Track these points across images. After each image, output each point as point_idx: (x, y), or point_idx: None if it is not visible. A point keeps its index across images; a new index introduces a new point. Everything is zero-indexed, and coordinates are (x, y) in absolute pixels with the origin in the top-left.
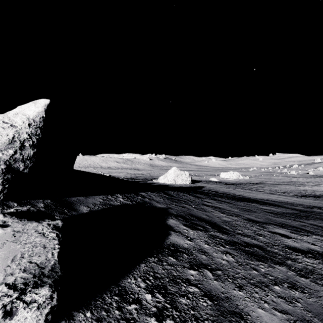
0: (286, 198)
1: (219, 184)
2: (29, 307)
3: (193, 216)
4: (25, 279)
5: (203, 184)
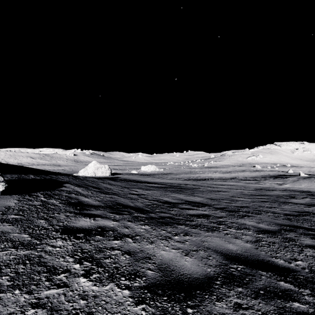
0: (175, 181)
1: (136, 175)
2: None
3: (85, 185)
4: None
5: (121, 176)
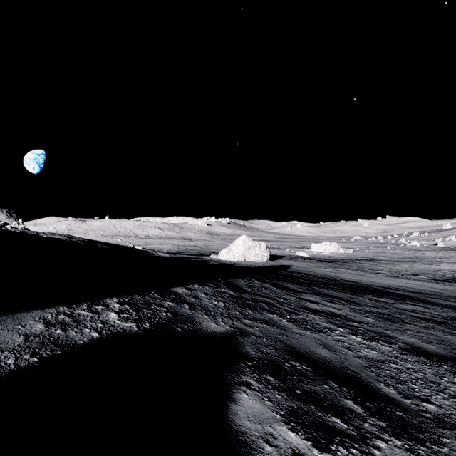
0: (424, 285)
1: (312, 262)
2: None
3: (299, 356)
4: None
5: (287, 262)
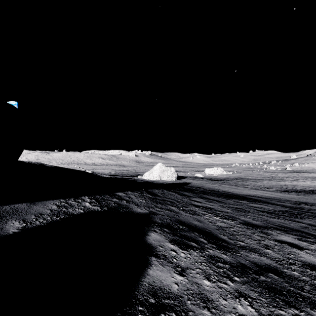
0: (272, 194)
1: (205, 180)
2: None
3: (182, 223)
4: None
5: (188, 181)
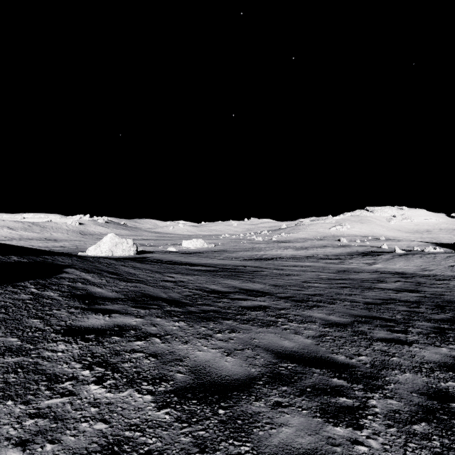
0: (230, 262)
1: (174, 254)
2: None
3: (97, 269)
4: None
5: (152, 255)
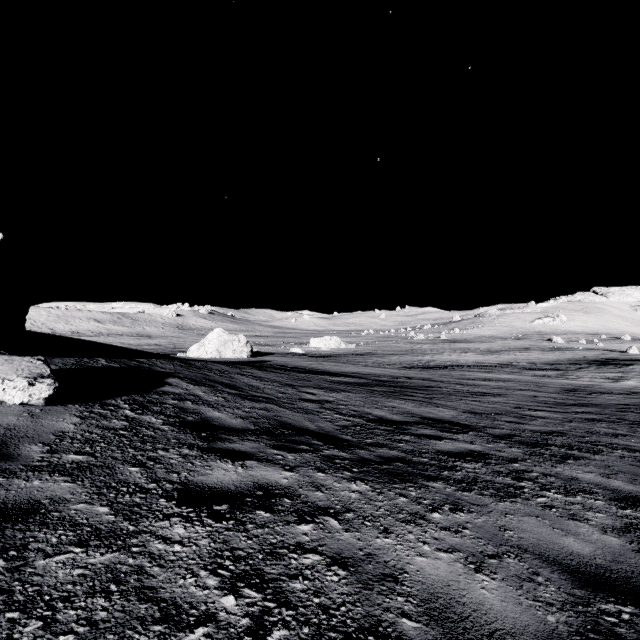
0: (384, 370)
1: (301, 358)
2: (43, 383)
3: (208, 379)
4: (33, 376)
5: (272, 358)
